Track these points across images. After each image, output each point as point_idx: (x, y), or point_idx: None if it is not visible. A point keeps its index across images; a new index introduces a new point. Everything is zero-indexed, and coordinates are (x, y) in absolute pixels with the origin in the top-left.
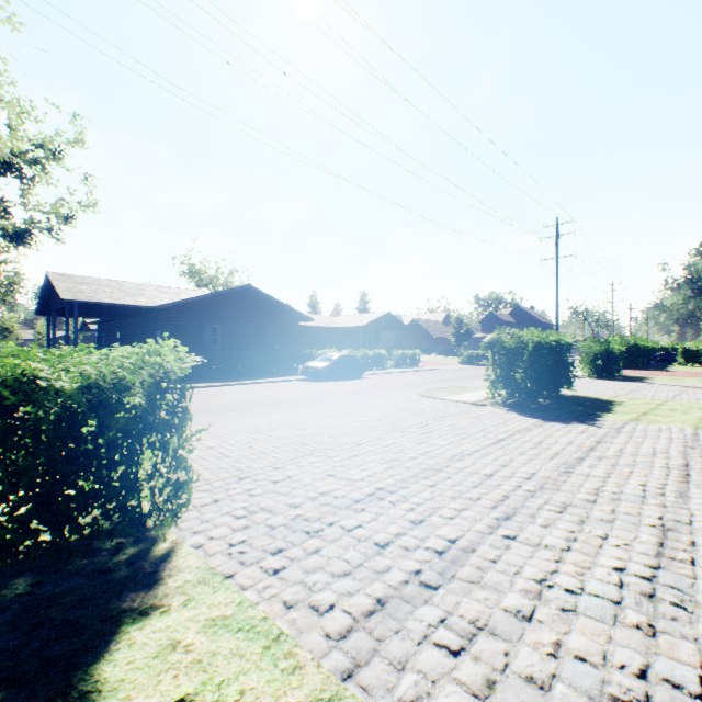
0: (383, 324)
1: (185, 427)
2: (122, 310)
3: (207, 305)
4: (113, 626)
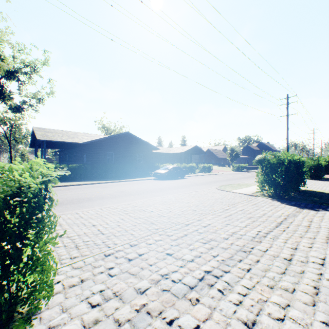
0: (193, 151)
1: (42, 233)
2: (67, 145)
3: (107, 142)
4: None
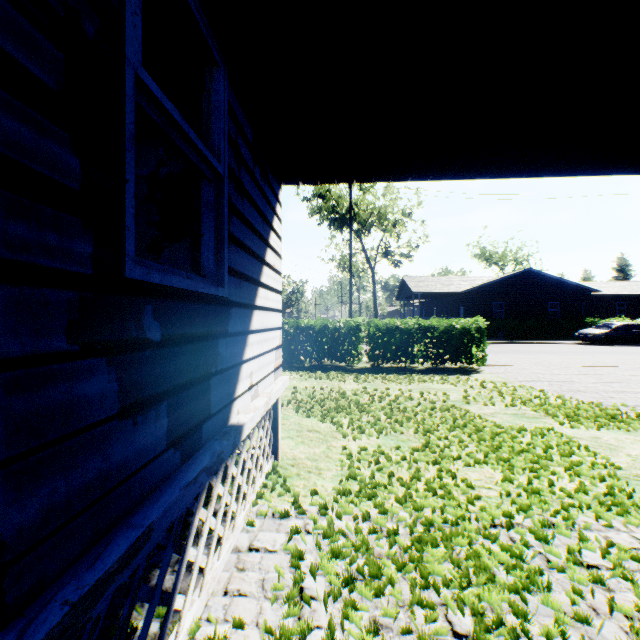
0: None
1: (484, 341)
2: (439, 295)
3: (494, 287)
4: (470, 373)
